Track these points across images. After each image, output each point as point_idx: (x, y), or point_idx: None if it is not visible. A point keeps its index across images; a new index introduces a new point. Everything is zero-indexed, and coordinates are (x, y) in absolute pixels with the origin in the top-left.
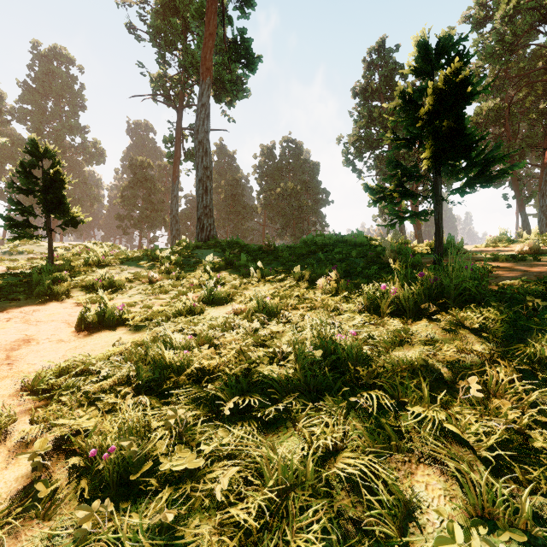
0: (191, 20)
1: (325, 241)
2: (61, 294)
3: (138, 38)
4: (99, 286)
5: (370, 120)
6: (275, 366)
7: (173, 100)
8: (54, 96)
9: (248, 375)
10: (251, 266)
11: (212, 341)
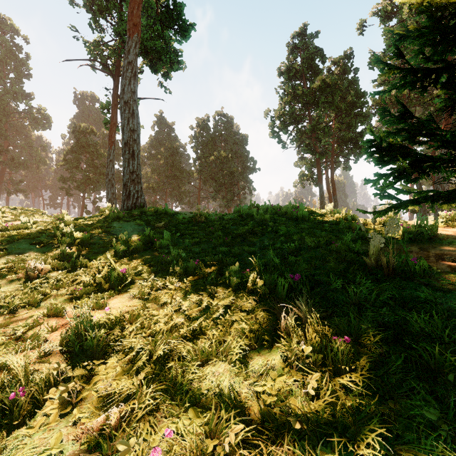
0: None
1: (263, 215)
2: None
3: (72, 3)
4: None
5: (294, 96)
6: None
7: (112, 69)
8: None
9: None
10: (173, 251)
11: None
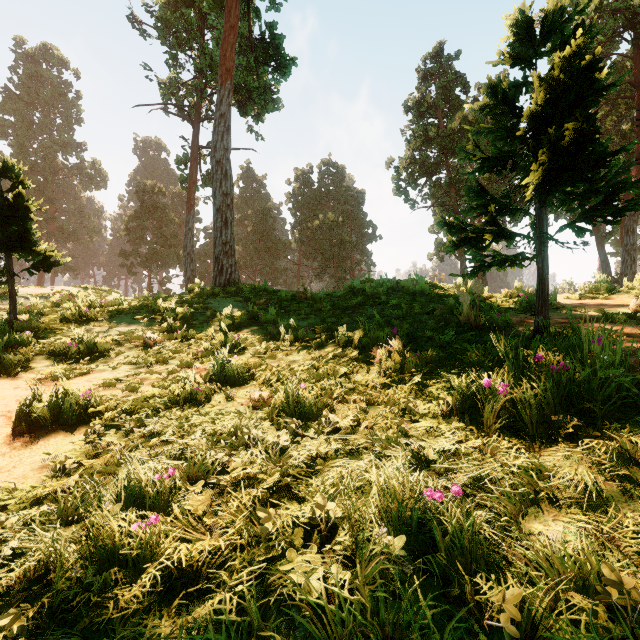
0: (208, 10)
1: (376, 289)
2: (16, 366)
3: (143, 35)
4: (73, 352)
5: (426, 140)
6: (315, 558)
7: (189, 112)
8: (42, 105)
9: (264, 573)
10: (281, 323)
11: (209, 475)
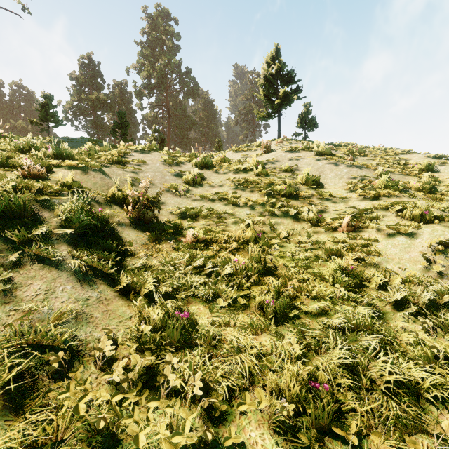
0: None
1: None
2: None
3: None
4: None
5: (80, 98)
6: None
7: None
8: None
9: None
10: None
11: None
